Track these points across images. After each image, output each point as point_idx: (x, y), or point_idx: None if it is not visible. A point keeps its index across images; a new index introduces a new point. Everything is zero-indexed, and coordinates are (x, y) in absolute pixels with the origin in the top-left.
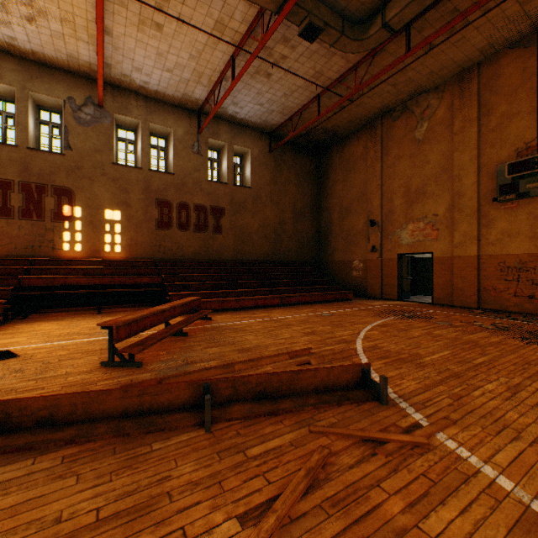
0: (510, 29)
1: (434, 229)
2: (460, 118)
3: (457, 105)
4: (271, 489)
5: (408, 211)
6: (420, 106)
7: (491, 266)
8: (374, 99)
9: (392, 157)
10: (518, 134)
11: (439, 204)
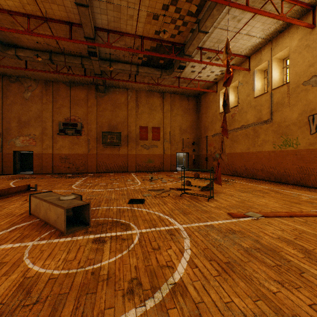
0: (63, 78)
1: (34, 141)
2: (46, 98)
3: (45, 93)
4: (24, 200)
5: (20, 130)
6: (28, 83)
7: (57, 157)
8: (0, 68)
9: (10, 100)
10: (66, 113)
11: (37, 131)
